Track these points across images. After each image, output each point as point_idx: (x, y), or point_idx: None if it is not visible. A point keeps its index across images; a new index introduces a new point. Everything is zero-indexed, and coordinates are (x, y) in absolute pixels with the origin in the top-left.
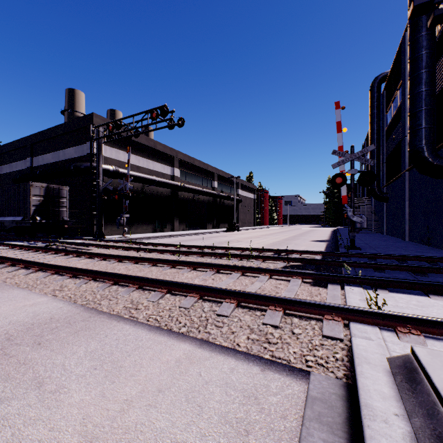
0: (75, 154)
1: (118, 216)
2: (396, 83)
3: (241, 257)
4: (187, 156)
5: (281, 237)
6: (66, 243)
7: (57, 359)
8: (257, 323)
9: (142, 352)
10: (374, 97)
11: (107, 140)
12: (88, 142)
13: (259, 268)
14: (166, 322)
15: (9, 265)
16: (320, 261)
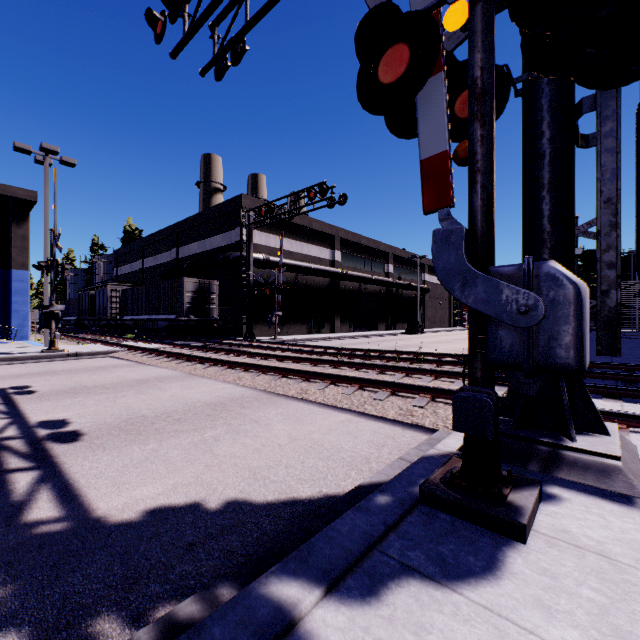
0: (222, 242)
1: (268, 313)
2: None
3: (412, 361)
4: (351, 233)
5: None
6: (220, 343)
7: (260, 414)
8: (407, 405)
9: (315, 416)
10: None
11: (258, 226)
12: (237, 229)
13: (425, 370)
14: (331, 402)
15: (186, 360)
16: None
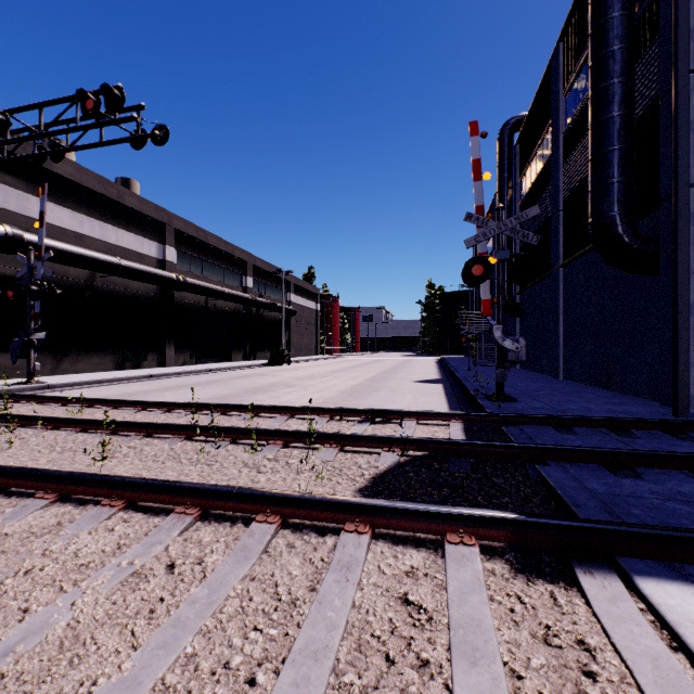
0: None
1: None
2: (539, 130)
3: (288, 439)
4: (194, 226)
5: (363, 375)
6: None
7: None
8: None
9: None
10: (505, 152)
11: None
12: None
13: (338, 503)
14: None
15: None
16: (477, 448)
